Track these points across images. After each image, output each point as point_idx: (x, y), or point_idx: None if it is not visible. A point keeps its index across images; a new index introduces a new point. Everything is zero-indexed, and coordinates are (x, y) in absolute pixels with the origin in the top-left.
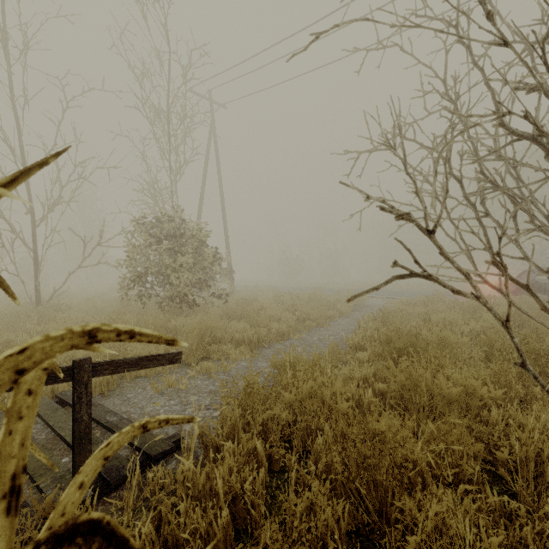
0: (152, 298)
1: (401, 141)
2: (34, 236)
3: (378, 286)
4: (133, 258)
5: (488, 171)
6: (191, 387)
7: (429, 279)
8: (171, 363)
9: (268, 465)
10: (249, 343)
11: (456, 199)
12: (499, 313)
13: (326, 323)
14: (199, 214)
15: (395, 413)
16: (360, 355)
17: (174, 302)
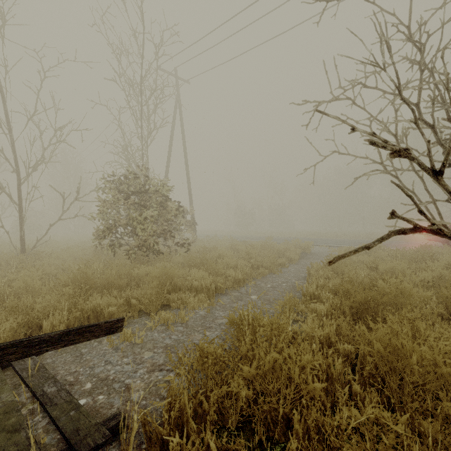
0: (123, 246)
1: (392, 60)
2: (19, 192)
3: (370, 244)
4: (104, 211)
5: None
6: (147, 340)
7: (440, 234)
8: (110, 333)
9: None
10: (207, 291)
11: (416, 150)
12: (444, 263)
13: (278, 270)
14: (166, 174)
15: (372, 389)
16: (317, 307)
17: (141, 250)
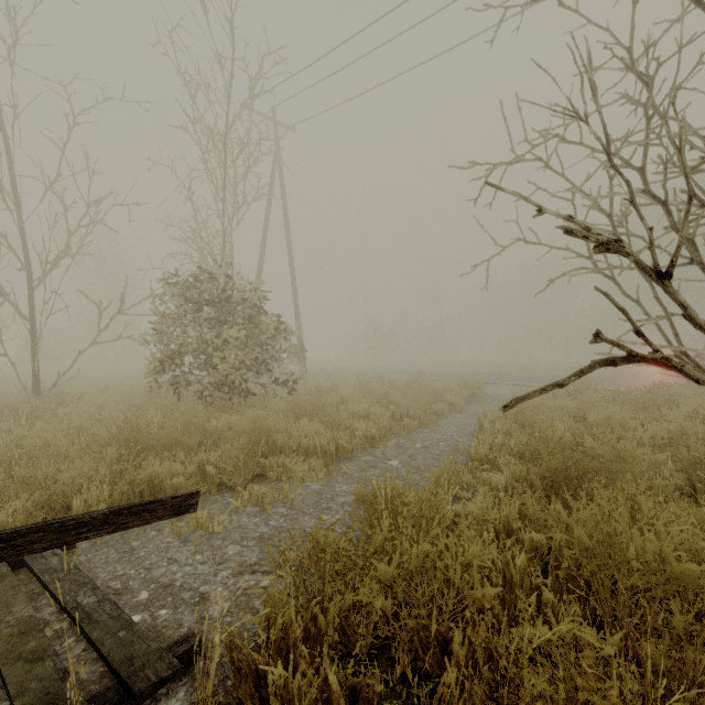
0: (193, 385)
1: (598, 108)
2: (31, 301)
3: (564, 381)
4: (164, 331)
5: (701, 191)
6: (232, 528)
7: (665, 366)
8: (179, 513)
9: (351, 704)
10: (323, 454)
11: (642, 238)
12: (687, 410)
13: (432, 422)
14: (259, 273)
15: (571, 597)
16: (492, 478)
17: (221, 391)
